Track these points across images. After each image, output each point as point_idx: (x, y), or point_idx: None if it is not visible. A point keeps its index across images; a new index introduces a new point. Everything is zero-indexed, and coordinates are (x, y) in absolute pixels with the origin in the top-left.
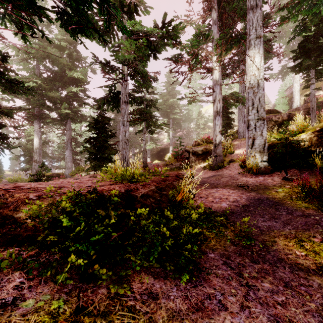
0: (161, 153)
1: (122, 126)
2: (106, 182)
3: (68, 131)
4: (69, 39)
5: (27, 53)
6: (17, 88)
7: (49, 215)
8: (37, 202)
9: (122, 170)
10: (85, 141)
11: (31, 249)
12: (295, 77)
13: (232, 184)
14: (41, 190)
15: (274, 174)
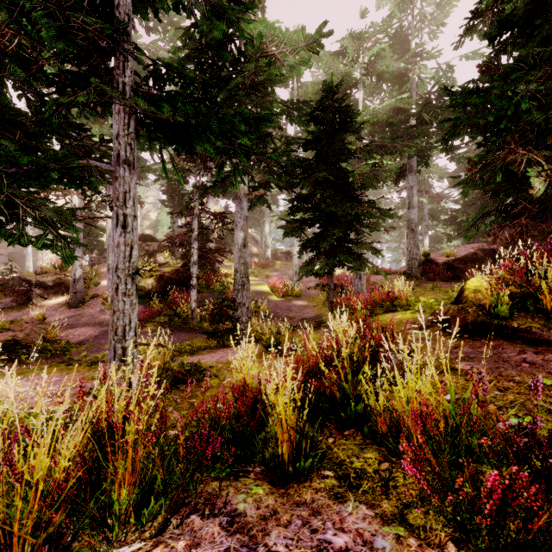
0: None
1: None
2: None
3: None
4: None
5: None
6: None
7: None
8: None
9: None
10: None
11: None
12: None
13: (92, 322)
14: None
15: None
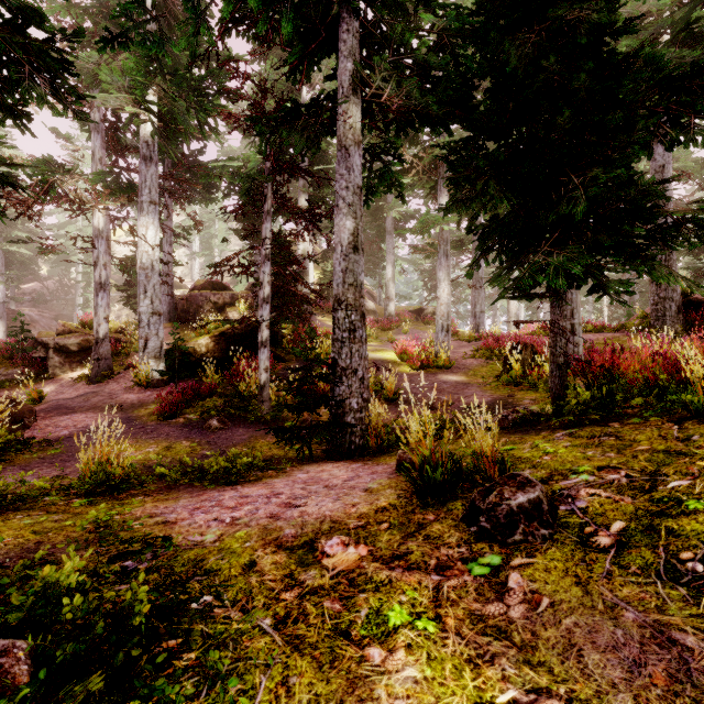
0: None
1: None
2: None
3: None
4: None
5: None
6: None
7: None
8: None
9: None
10: None
11: None
12: None
13: (103, 405)
14: None
15: (168, 387)
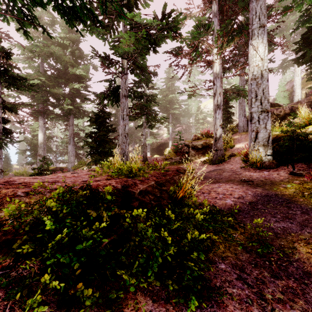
0: (161, 148)
1: (122, 120)
2: (104, 176)
3: (71, 127)
4: (71, 37)
5: (32, 52)
6: (20, 84)
7: (32, 216)
8: (16, 201)
9: (120, 164)
10: (86, 136)
11: (2, 261)
12: (296, 70)
13: (235, 179)
14: (32, 185)
15: (280, 169)
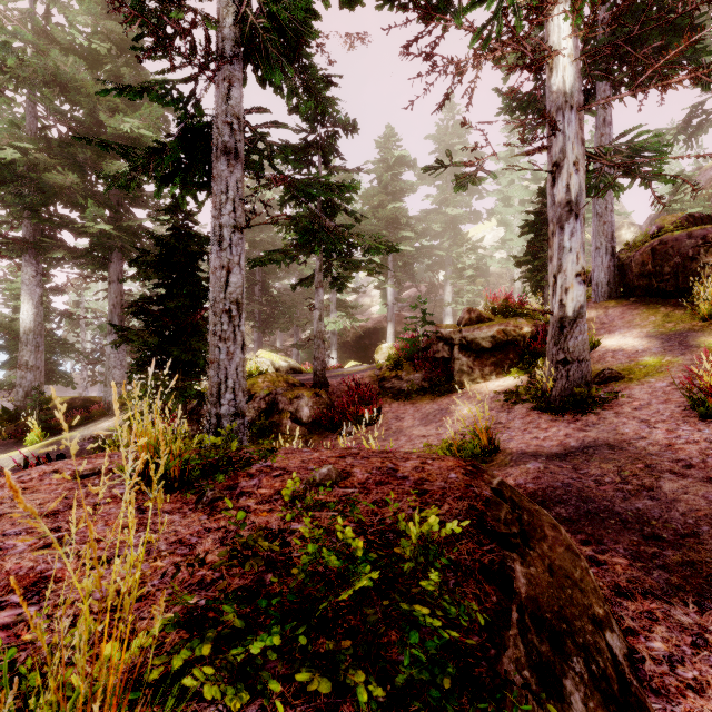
0: (366, 341)
1: (217, 250)
2: None
3: (115, 285)
4: (112, 30)
5: None
6: None
7: None
8: None
9: None
10: (130, 310)
11: None
12: None
13: None
14: None
15: None
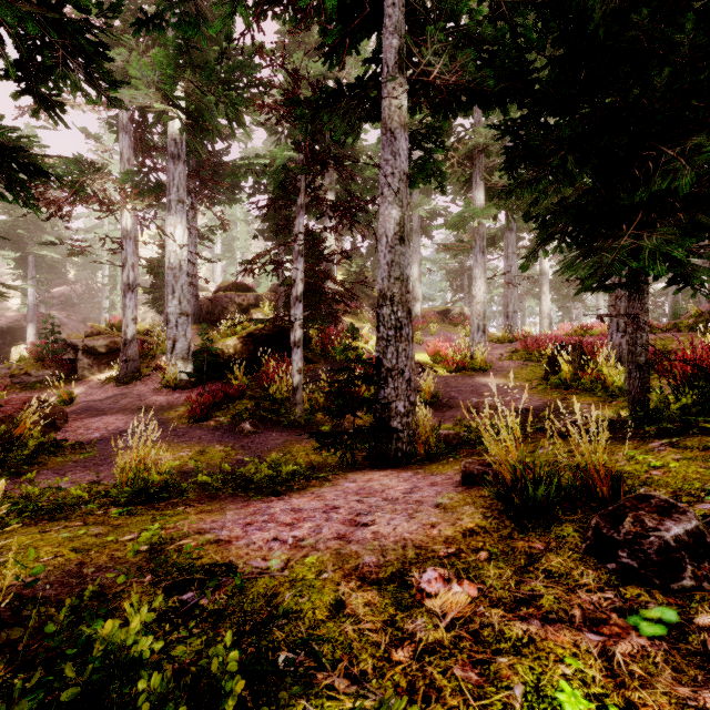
0: None
1: None
2: None
3: None
4: None
5: None
6: None
7: None
8: None
9: None
10: None
11: None
12: None
13: (133, 407)
14: None
15: (196, 389)
